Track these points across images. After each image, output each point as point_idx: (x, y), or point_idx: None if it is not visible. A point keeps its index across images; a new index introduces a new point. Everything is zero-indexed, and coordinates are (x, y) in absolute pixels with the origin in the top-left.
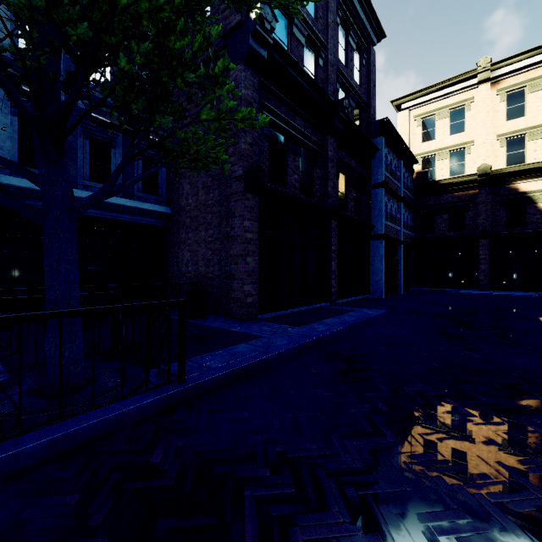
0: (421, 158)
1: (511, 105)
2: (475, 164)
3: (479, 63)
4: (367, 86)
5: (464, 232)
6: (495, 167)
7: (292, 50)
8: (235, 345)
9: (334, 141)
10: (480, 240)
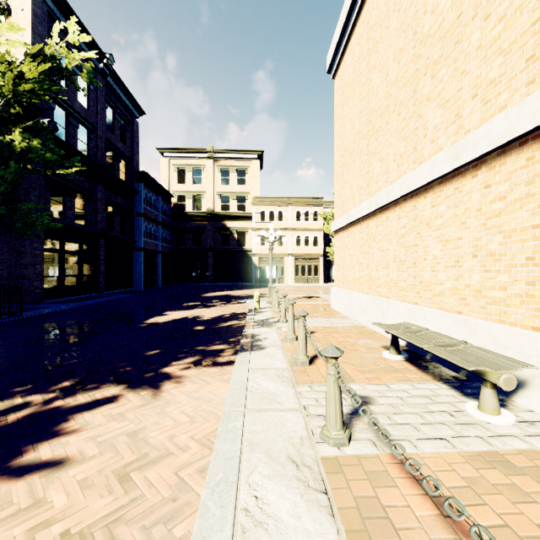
0: (177, 194)
1: (224, 176)
2: (207, 206)
3: (208, 147)
4: (131, 145)
5: (201, 247)
6: (216, 210)
7: (69, 131)
8: (37, 310)
9: (103, 187)
10: (209, 252)
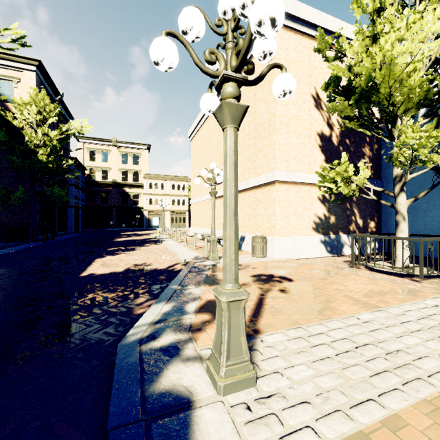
0: (89, 168)
1: (124, 158)
2: (112, 177)
3: (113, 138)
4: None
5: (107, 204)
6: (119, 180)
7: None
8: (50, 239)
9: None
10: (113, 208)
